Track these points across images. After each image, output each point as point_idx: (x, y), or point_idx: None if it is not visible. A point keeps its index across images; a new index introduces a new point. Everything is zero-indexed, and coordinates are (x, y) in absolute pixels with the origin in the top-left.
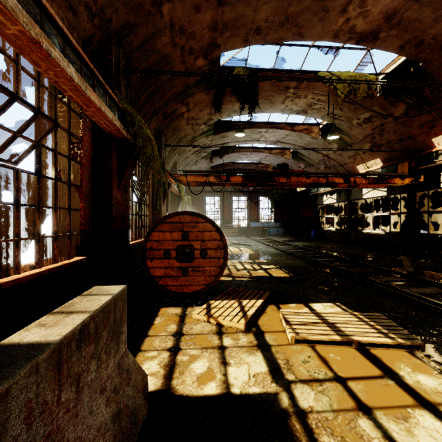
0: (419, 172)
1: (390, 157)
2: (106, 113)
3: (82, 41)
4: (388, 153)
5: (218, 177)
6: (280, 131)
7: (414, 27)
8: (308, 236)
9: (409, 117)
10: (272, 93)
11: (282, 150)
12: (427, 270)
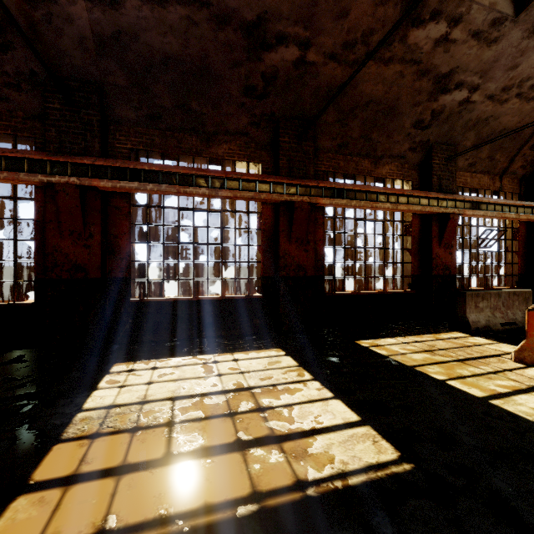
0: None
1: None
2: (531, 218)
3: (519, 179)
4: None
5: None
6: None
7: None
8: None
9: None
10: None
11: None
12: None
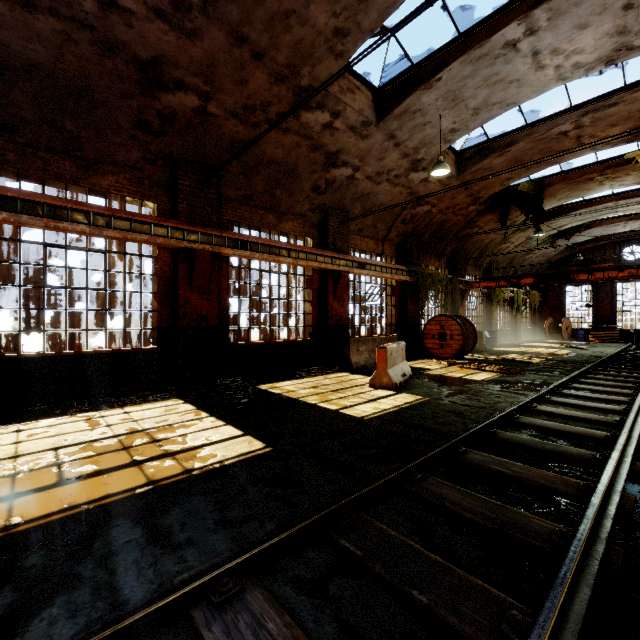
0: None
1: None
2: (401, 279)
3: (396, 246)
4: None
5: (508, 281)
6: None
7: None
8: None
9: None
10: (574, 186)
11: None
12: None
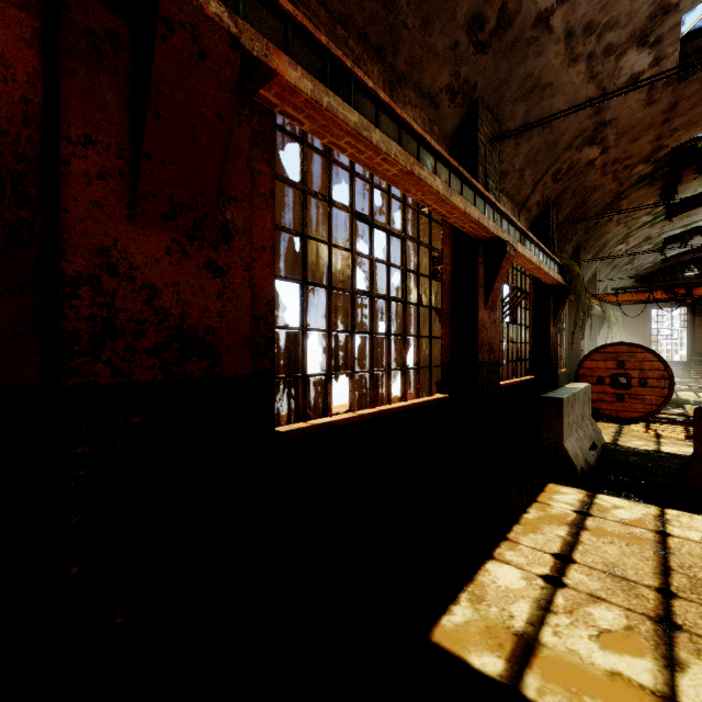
0: None
1: None
2: (555, 277)
3: (529, 223)
4: None
5: (670, 292)
6: None
7: None
8: None
9: None
10: None
11: None
12: None
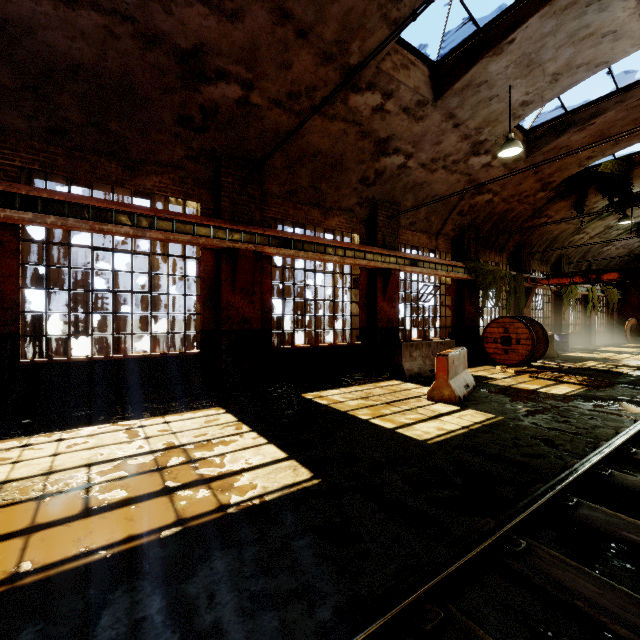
0: None
1: None
2: (458, 276)
3: (451, 240)
4: None
5: (585, 277)
6: None
7: None
8: None
9: None
10: None
11: None
12: None
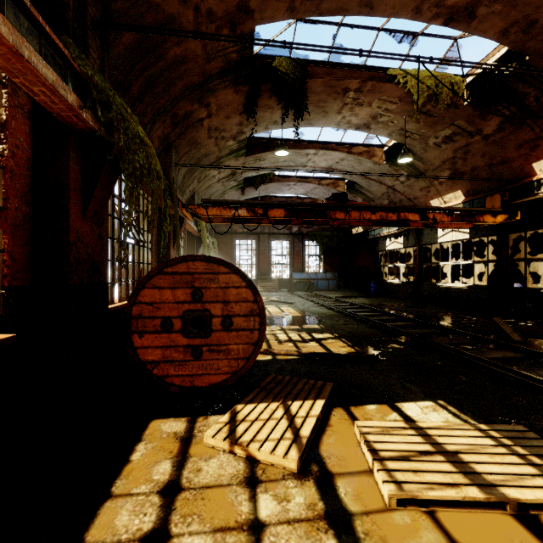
0: (513, 207)
1: (475, 189)
2: (37, 66)
3: None
4: (472, 184)
5: (252, 211)
6: (334, 154)
7: (525, 0)
8: (366, 291)
9: (504, 135)
10: (325, 97)
11: (335, 181)
12: (537, 338)
